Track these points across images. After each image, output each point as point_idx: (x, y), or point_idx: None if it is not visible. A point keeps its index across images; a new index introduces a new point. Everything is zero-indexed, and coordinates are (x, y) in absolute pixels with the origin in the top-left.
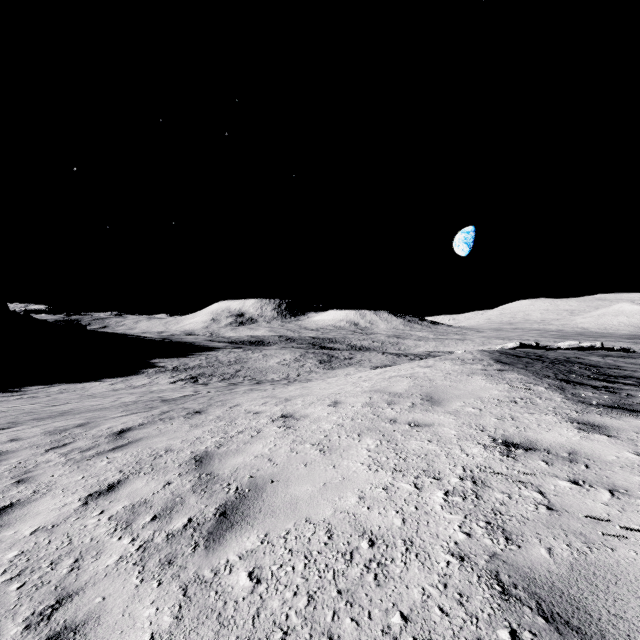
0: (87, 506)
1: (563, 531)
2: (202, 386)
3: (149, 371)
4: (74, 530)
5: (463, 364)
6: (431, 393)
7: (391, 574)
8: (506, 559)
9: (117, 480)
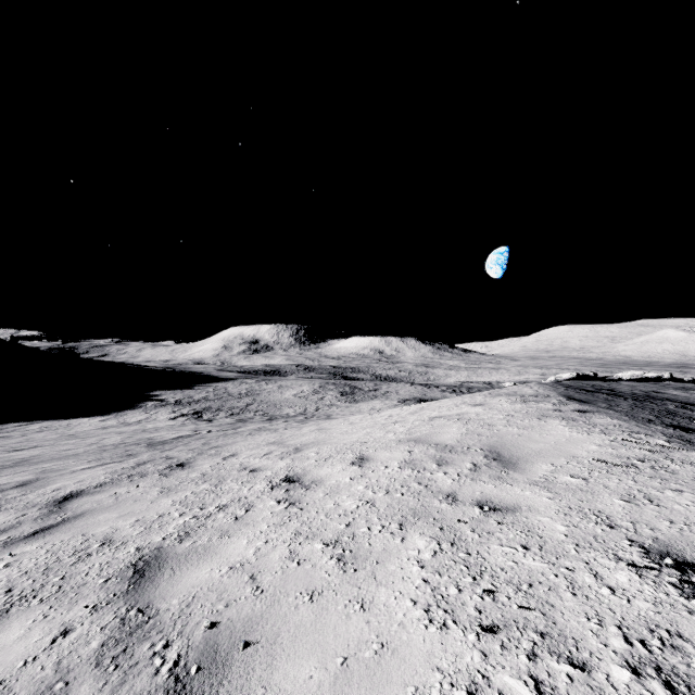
0: None
1: None
2: (205, 423)
3: (148, 405)
4: None
5: (525, 402)
6: (496, 446)
7: None
8: None
9: None
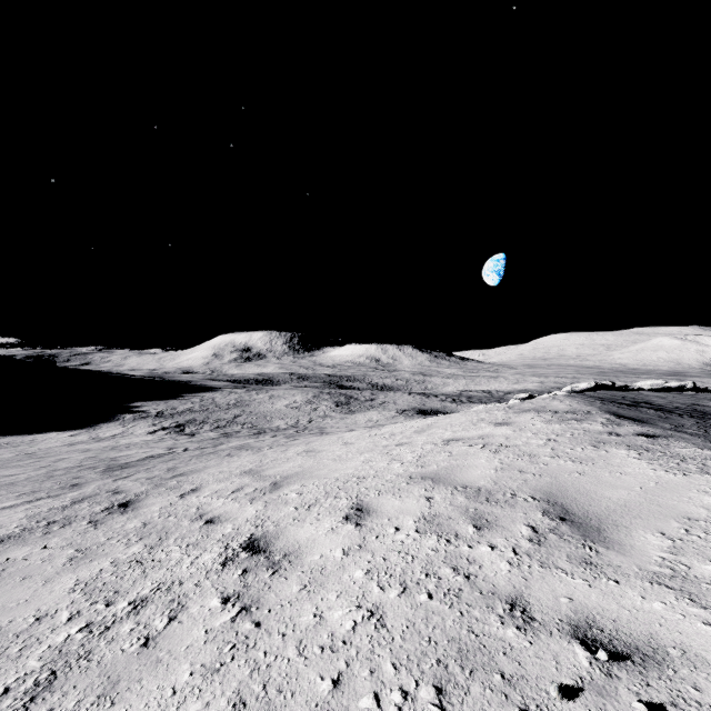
0: None
1: None
2: (186, 438)
3: (126, 417)
4: None
5: (563, 420)
6: (555, 493)
7: None
8: None
9: None
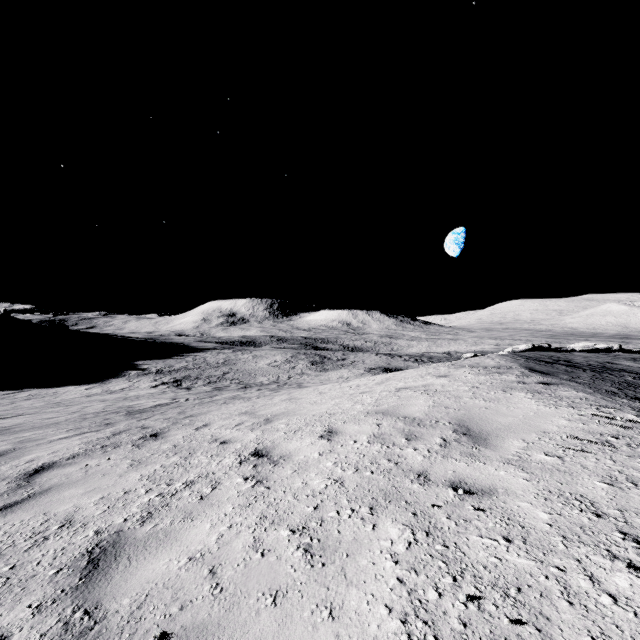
0: None
1: None
2: (184, 391)
3: (131, 374)
4: None
5: (489, 373)
6: (465, 420)
7: None
8: None
9: None
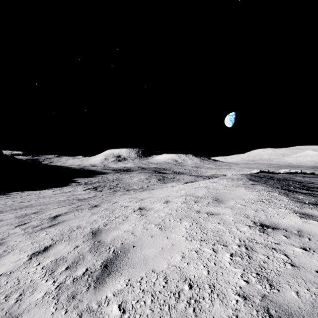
0: (31, 260)
1: (303, 280)
2: (99, 192)
3: (73, 184)
4: (22, 275)
5: (232, 181)
6: (217, 196)
7: (203, 308)
8: (272, 299)
9: (49, 244)
